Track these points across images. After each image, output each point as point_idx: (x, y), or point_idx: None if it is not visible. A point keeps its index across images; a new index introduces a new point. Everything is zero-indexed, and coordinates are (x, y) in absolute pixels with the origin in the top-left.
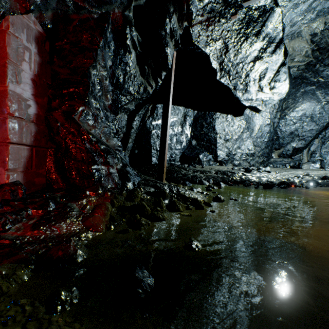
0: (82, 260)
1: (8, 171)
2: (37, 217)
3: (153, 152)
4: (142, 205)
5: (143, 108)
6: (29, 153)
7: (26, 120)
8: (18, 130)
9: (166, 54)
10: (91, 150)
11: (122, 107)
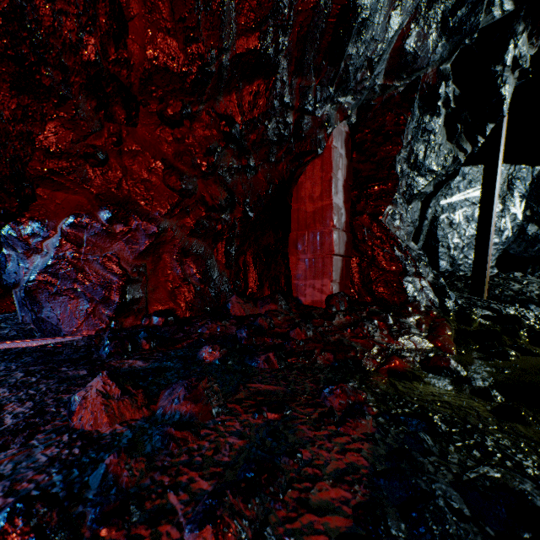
0: (465, 374)
1: (332, 282)
2: (385, 329)
3: (441, 251)
4: (495, 332)
5: (443, 187)
6: (341, 264)
7: (340, 230)
8: (337, 241)
9: (502, 98)
10: (401, 258)
11: (418, 192)
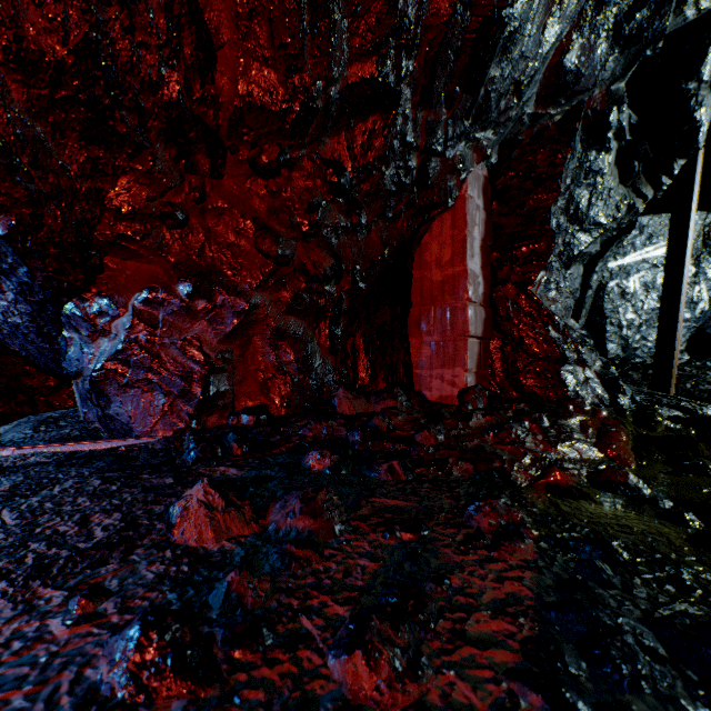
0: (649, 493)
1: (466, 372)
2: (539, 433)
3: (609, 331)
4: (688, 438)
5: (613, 245)
6: (478, 349)
7: (476, 304)
8: (473, 319)
9: (696, 125)
10: (559, 341)
11: (580, 253)
